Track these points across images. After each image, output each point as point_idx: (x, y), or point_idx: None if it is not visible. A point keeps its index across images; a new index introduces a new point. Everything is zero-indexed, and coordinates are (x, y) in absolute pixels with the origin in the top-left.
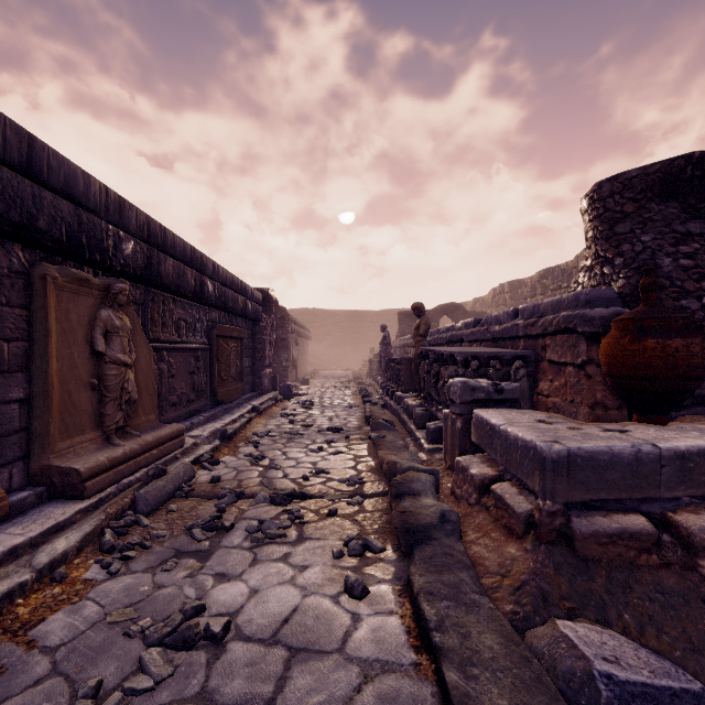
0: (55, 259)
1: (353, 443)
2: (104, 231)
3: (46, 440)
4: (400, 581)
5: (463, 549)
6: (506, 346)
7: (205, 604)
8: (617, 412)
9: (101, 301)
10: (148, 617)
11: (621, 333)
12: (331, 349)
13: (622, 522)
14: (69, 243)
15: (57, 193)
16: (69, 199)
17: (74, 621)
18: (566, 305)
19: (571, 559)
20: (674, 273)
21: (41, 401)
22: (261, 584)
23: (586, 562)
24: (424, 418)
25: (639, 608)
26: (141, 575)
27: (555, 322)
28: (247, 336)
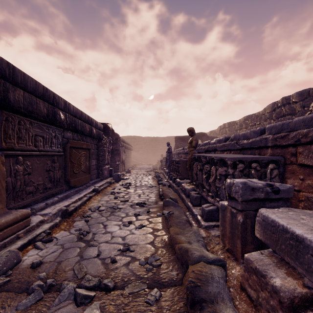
0: None
1: (152, 216)
2: None
3: None
4: None
5: None
6: (253, 153)
7: None
8: None
9: None
10: None
11: None
12: (142, 155)
13: None
14: None
15: None
16: None
17: None
18: None
19: None
20: None
21: None
22: None
23: None
24: (197, 199)
25: None
26: None
27: (312, 134)
28: (94, 148)
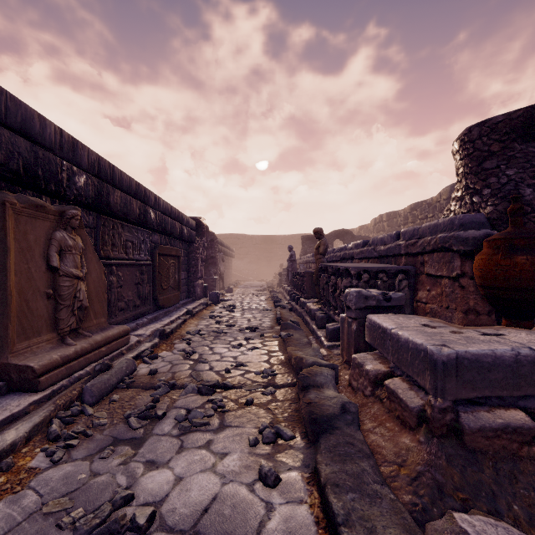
0: (15, 188)
1: (266, 340)
2: (58, 166)
3: (5, 341)
4: (308, 468)
5: (362, 438)
6: (389, 262)
7: (133, 493)
8: (487, 317)
9: (57, 224)
10: (81, 507)
11: (494, 250)
12: (249, 265)
13: (505, 417)
14: (26, 175)
15: (15, 131)
16: (26, 138)
17: (12, 512)
18: (442, 228)
19: (460, 451)
20: (534, 201)
21: (0, 309)
22: (185, 471)
23: (474, 454)
24: (324, 319)
25: (526, 499)
26: (80, 463)
27: (433, 242)
28: (183, 254)
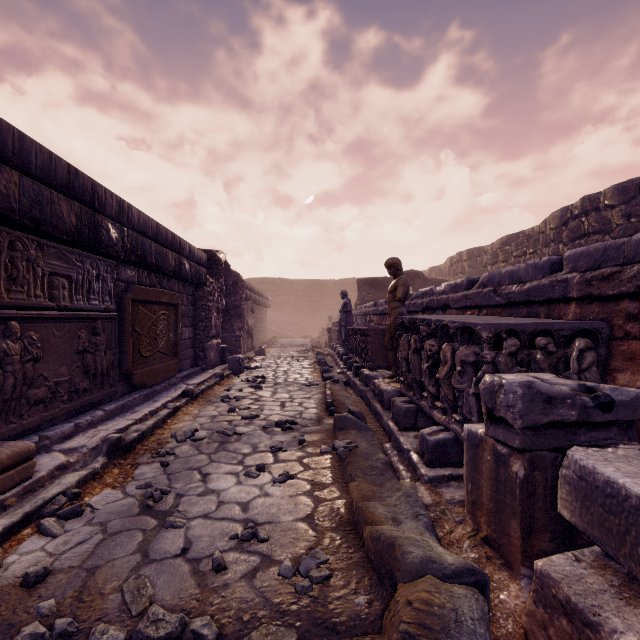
0: None
1: (309, 452)
2: None
3: None
4: None
5: None
6: (533, 314)
7: None
8: None
9: None
10: None
11: None
12: (290, 317)
13: None
14: None
15: None
16: None
17: None
18: None
19: None
20: None
21: None
22: None
23: None
24: (410, 414)
25: None
26: None
27: None
28: (186, 302)
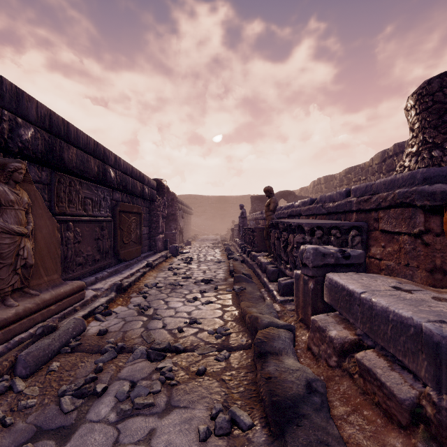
0: None
1: (220, 293)
2: None
3: None
4: None
5: (336, 432)
6: (339, 218)
7: None
8: None
9: None
10: None
11: None
12: (206, 221)
13: None
14: None
15: None
16: None
17: None
18: (401, 183)
19: None
20: None
21: None
22: None
23: None
24: (275, 273)
25: None
26: None
27: (390, 198)
28: (145, 212)
